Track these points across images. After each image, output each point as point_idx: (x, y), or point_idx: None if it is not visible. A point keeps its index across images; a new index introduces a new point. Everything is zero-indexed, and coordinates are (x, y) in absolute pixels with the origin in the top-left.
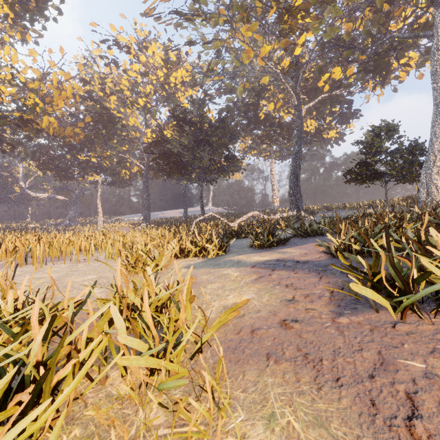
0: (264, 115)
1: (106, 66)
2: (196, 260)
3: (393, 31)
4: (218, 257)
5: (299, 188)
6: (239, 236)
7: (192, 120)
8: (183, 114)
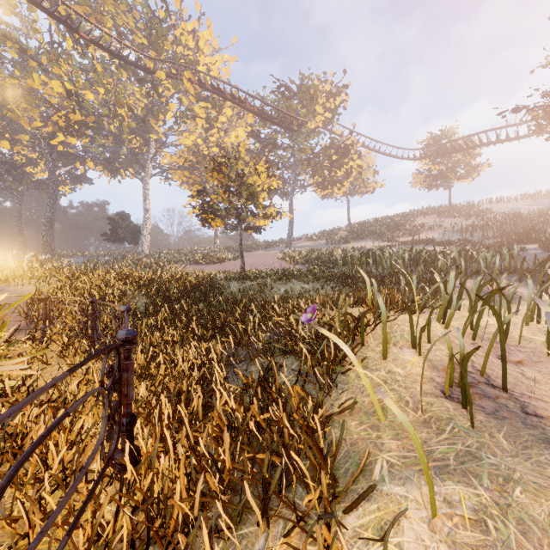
0: None
1: None
2: None
3: (122, 154)
4: None
5: (53, 236)
6: None
7: None
8: None
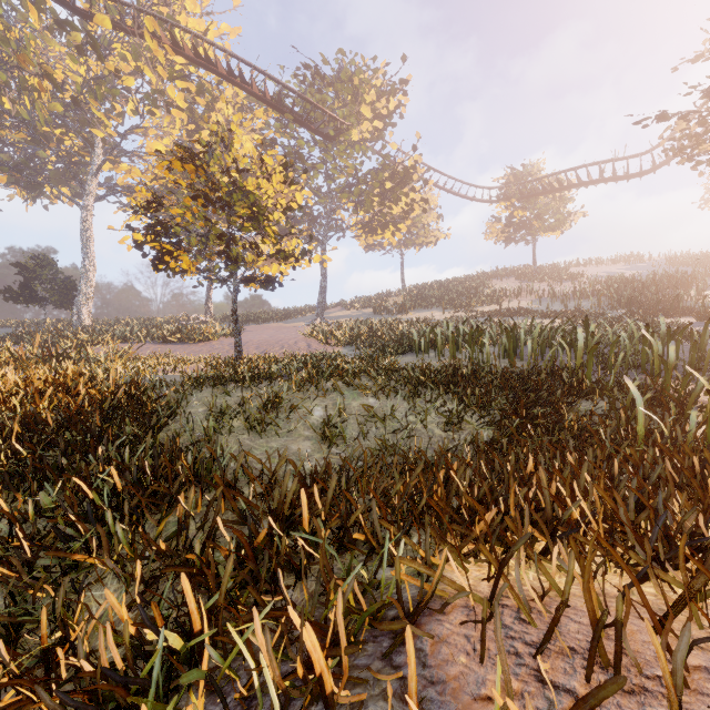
0: None
1: None
2: None
3: (48, 161)
4: None
5: None
6: None
7: None
8: None
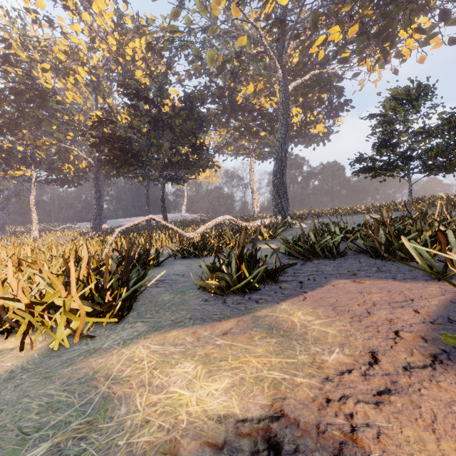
0: (241, 99)
1: (36, 23)
2: (7, 355)
3: None
4: (84, 342)
5: (285, 187)
6: (200, 253)
7: (148, 96)
8: (136, 87)
